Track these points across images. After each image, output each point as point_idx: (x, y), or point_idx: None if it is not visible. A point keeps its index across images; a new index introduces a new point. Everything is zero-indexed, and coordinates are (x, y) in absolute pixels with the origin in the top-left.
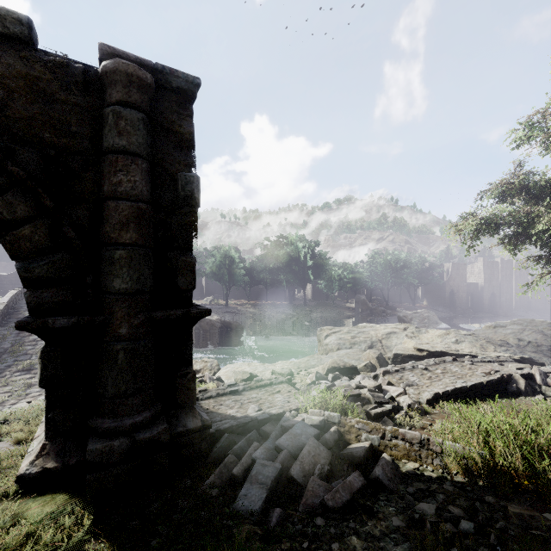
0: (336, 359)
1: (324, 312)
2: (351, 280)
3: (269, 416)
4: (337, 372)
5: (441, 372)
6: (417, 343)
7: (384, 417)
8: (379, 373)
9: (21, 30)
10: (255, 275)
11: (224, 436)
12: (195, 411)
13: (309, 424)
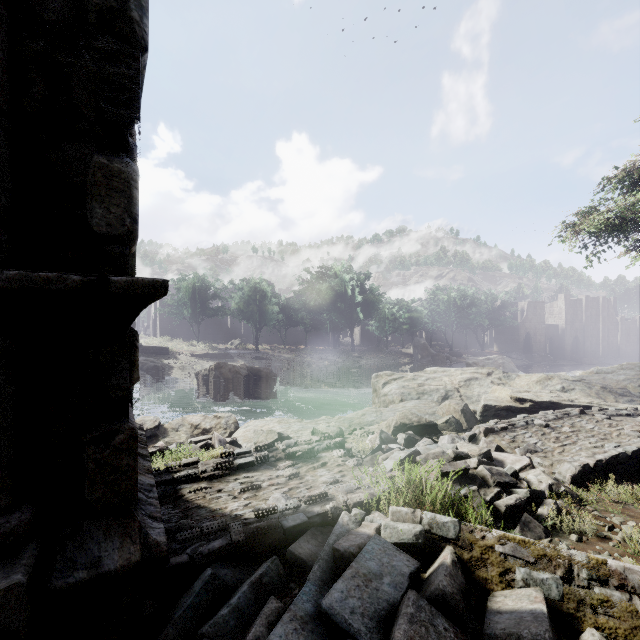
0: (406, 412)
1: (376, 358)
2: (408, 320)
3: (307, 518)
4: (409, 431)
5: (570, 430)
6: (514, 391)
7: (523, 515)
8: (477, 432)
9: None
10: (292, 315)
11: (202, 578)
12: (130, 523)
13: (392, 540)
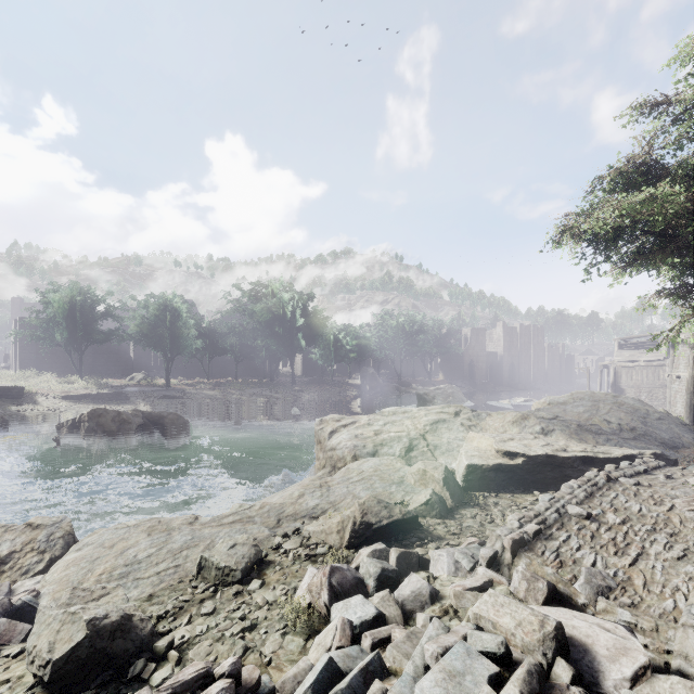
0: (369, 500)
1: (320, 391)
2: (356, 347)
3: None
4: (379, 544)
5: (620, 520)
6: (498, 441)
7: None
8: (499, 548)
9: None
10: (217, 341)
11: None
12: None
13: None
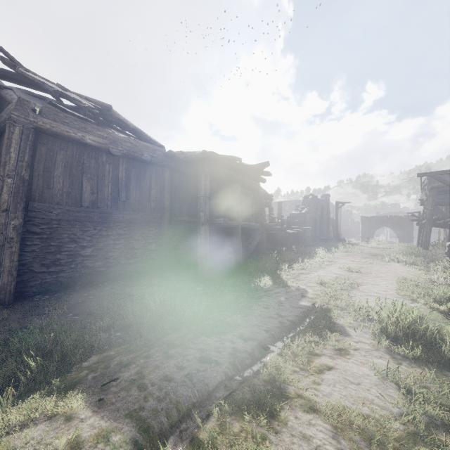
0: None
1: None
2: None
3: None
4: None
5: None
6: None
7: None
8: None
9: (397, 216)
10: None
11: None
12: None
13: None
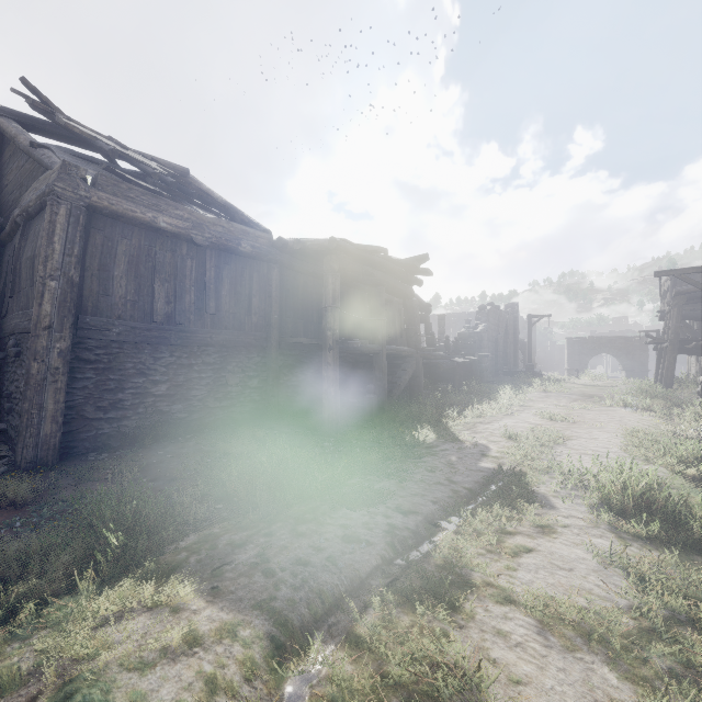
0: None
1: None
2: None
3: None
4: None
5: None
6: None
7: None
8: None
9: (624, 337)
10: None
11: None
12: None
13: None
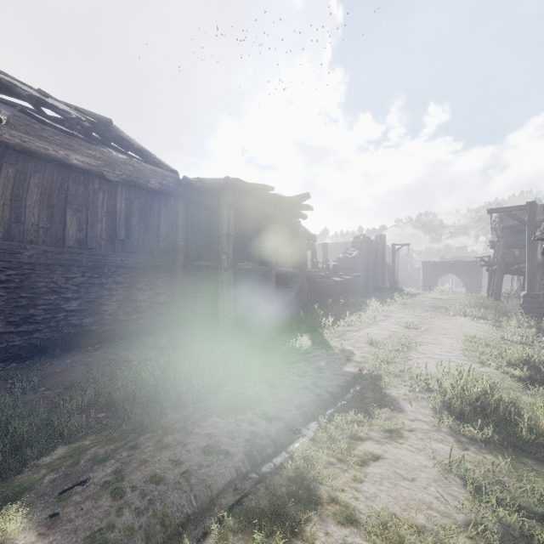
0: None
1: None
2: None
3: None
4: None
5: None
6: None
7: None
8: None
9: (464, 262)
10: None
11: None
12: None
13: None
